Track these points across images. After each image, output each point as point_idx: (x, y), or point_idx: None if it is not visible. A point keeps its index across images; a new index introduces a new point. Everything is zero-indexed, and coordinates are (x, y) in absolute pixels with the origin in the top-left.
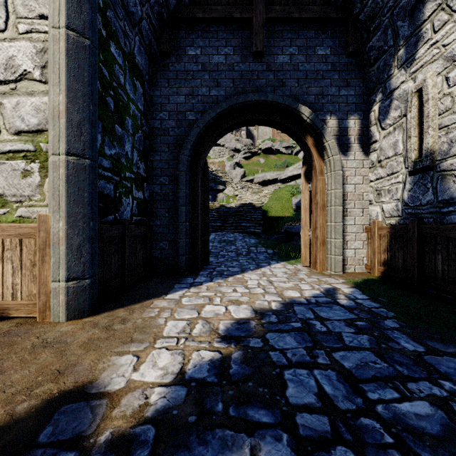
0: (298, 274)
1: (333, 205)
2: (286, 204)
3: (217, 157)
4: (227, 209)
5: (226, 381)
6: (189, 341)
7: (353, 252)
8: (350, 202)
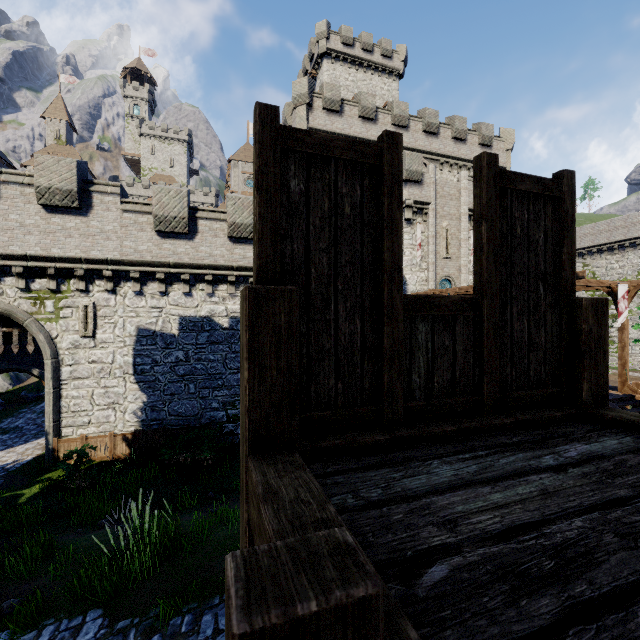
0: (32, 449)
1: None
2: None
3: None
4: None
5: None
6: None
7: None
8: None
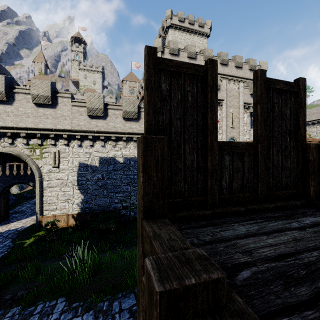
0: (29, 221)
1: None
2: None
3: None
4: None
5: None
6: None
7: None
8: None
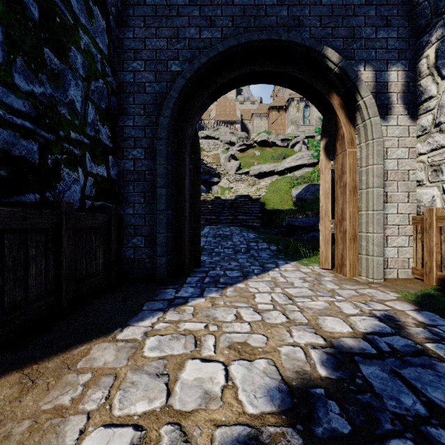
0: (323, 282)
1: (370, 186)
2: (285, 196)
3: (212, 150)
4: (222, 201)
5: None
6: None
7: (395, 251)
8: (391, 183)
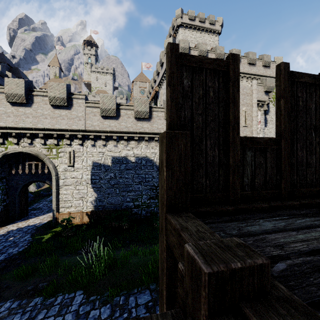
0: (46, 217)
1: None
2: None
3: None
4: None
5: (3, 235)
6: (2, 232)
7: None
8: None
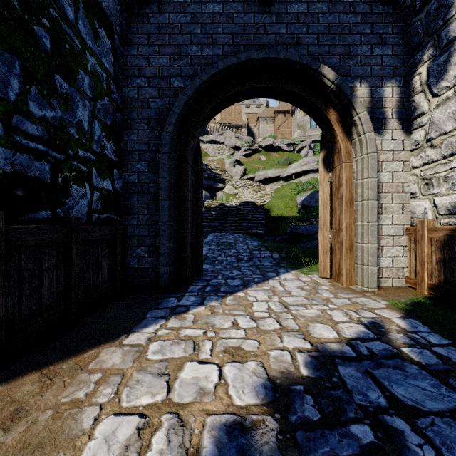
0: (320, 291)
1: (365, 199)
2: (290, 203)
3: (217, 154)
4: (227, 207)
5: None
6: None
7: (390, 261)
8: (386, 195)
